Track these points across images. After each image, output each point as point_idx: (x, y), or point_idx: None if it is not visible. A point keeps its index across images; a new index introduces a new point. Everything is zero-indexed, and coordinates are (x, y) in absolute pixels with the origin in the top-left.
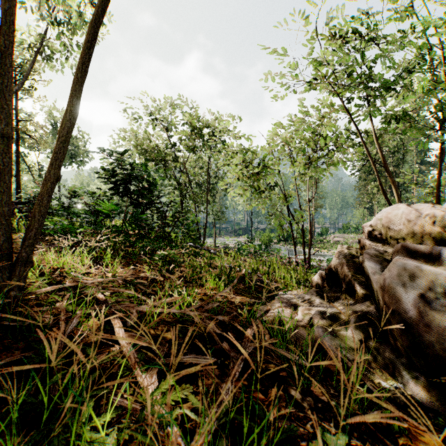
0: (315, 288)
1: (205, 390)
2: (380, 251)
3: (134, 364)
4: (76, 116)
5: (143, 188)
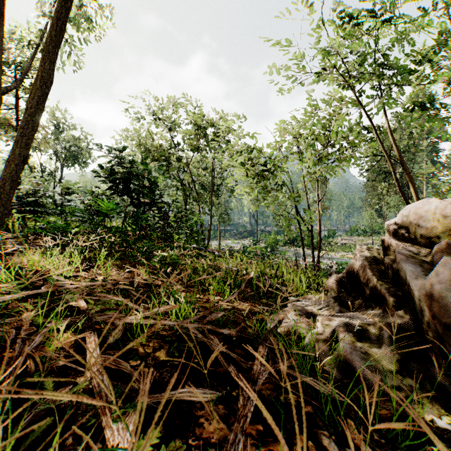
0: (329, 293)
1: (205, 442)
2: (413, 252)
3: (103, 407)
4: (49, 84)
5: (144, 187)
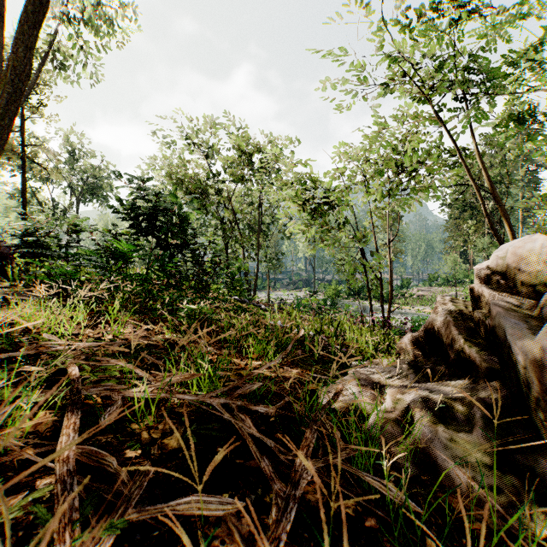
0: (402, 356)
1: None
2: (513, 303)
3: (62, 529)
4: (24, 78)
5: (174, 225)
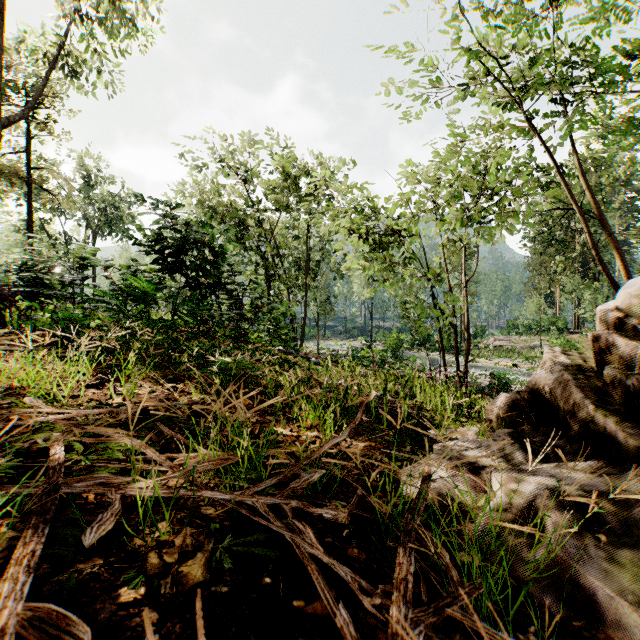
0: (495, 423)
1: None
2: None
3: None
4: None
5: (206, 260)
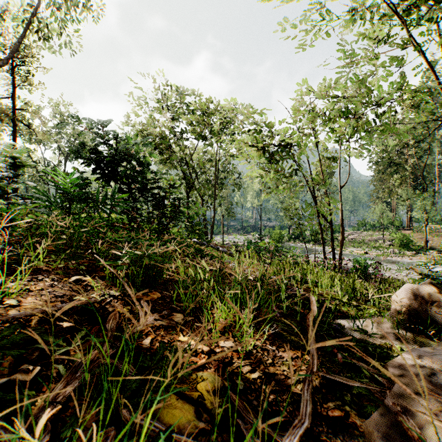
0: (406, 315)
1: None
2: None
3: None
4: None
5: (135, 169)
